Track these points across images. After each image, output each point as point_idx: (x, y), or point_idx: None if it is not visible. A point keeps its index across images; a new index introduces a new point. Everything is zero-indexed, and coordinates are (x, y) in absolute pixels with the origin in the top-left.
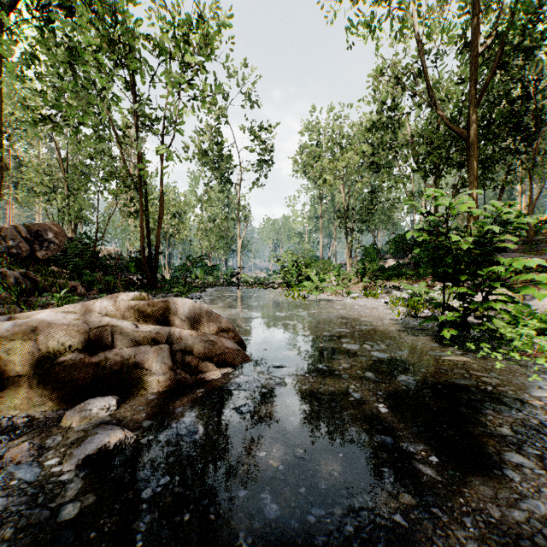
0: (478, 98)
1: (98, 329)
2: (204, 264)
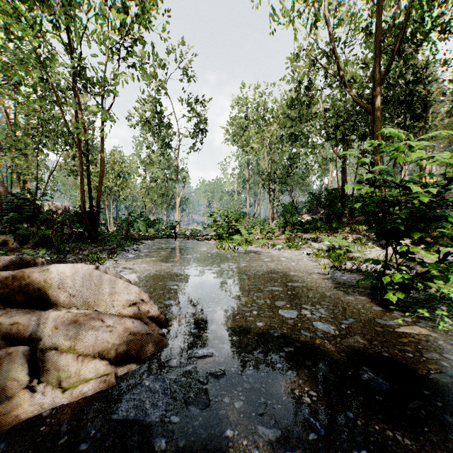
0: (383, 76)
1: None
2: (147, 218)
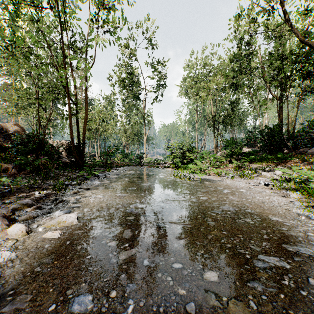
0: None
1: None
2: (123, 151)
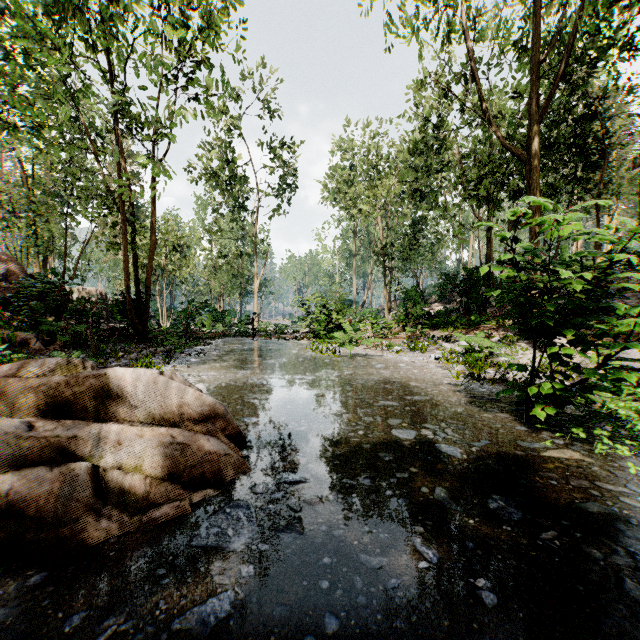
0: (542, 111)
1: None
2: (213, 309)
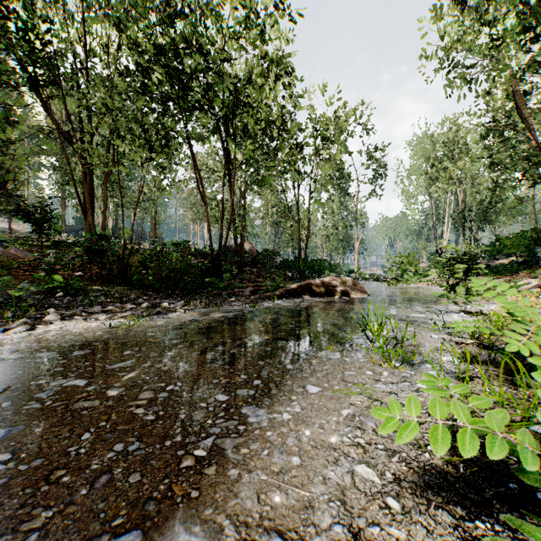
0: None
1: (334, 283)
2: (328, 263)
